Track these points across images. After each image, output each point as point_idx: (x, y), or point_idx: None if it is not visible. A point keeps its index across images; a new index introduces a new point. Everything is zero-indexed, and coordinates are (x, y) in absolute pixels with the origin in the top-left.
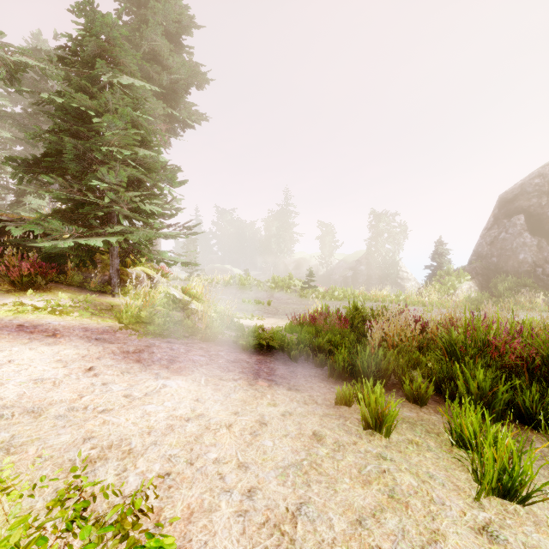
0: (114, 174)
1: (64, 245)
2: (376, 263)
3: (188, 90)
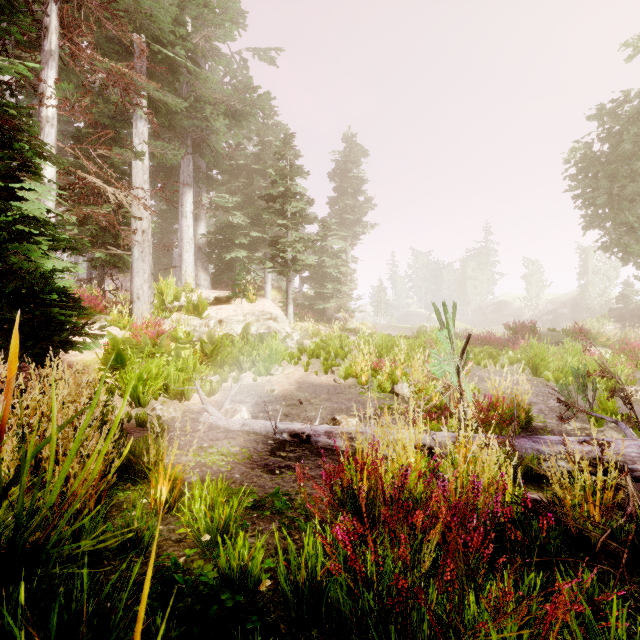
0: (333, 283)
1: (321, 307)
2: (583, 305)
3: (365, 214)
